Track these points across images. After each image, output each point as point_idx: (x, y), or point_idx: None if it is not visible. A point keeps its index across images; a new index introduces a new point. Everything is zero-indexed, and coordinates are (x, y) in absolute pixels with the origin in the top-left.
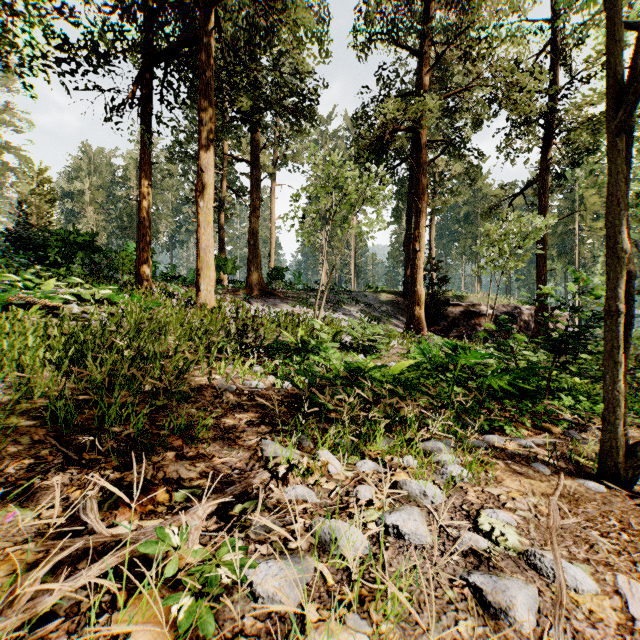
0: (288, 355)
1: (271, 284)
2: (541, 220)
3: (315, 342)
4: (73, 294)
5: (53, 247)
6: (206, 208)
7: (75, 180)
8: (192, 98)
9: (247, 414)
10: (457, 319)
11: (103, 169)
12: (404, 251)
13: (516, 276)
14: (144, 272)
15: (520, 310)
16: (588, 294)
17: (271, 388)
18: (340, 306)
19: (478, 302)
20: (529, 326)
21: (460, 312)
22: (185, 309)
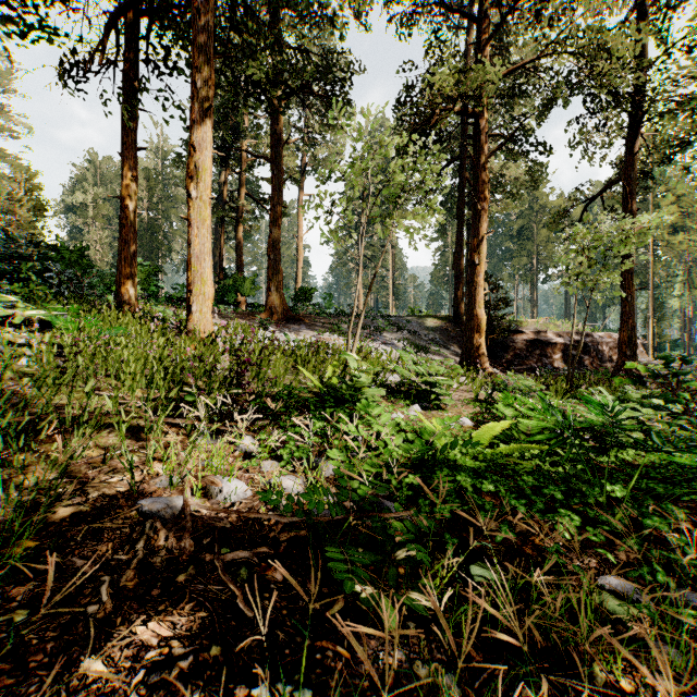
0: (304, 415)
1: (296, 307)
2: (654, 217)
3: (348, 387)
4: (8, 317)
5: (26, 261)
6: (200, 200)
7: (77, 191)
8: (187, 61)
9: (171, 616)
10: (519, 349)
11: (111, 180)
12: (454, 268)
13: (616, 293)
14: (126, 290)
15: (592, 338)
16: (663, 319)
17: (253, 512)
18: (379, 333)
19: (540, 329)
20: (603, 357)
21: (522, 340)
22: (176, 338)
